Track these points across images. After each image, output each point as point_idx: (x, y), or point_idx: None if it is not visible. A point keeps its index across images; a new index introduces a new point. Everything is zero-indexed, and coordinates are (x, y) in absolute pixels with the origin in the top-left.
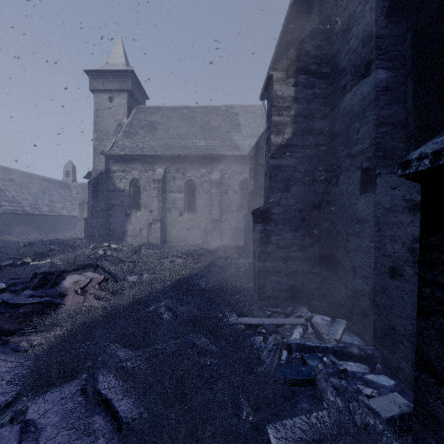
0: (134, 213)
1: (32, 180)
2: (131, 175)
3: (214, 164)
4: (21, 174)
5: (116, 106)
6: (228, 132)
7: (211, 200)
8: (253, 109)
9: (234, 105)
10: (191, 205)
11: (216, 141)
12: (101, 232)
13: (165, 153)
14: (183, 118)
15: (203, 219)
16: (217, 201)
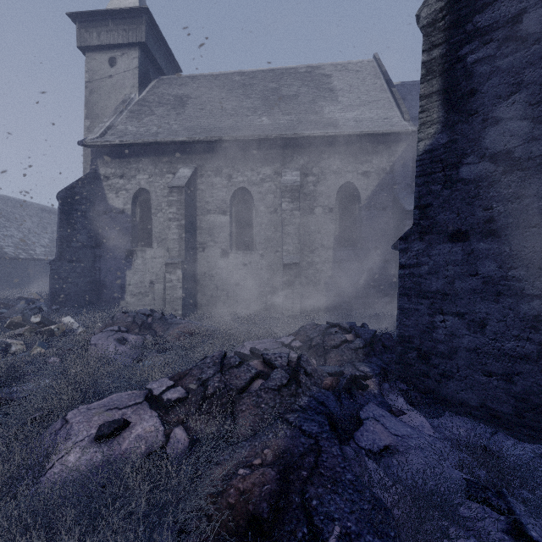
0: (140, 252)
1: (29, 211)
2: (135, 182)
3: (288, 156)
4: (14, 202)
5: (120, 73)
6: (313, 102)
7: (281, 227)
8: (357, 66)
9: (323, 64)
10: (245, 237)
11: (292, 116)
12: (81, 288)
13: (194, 137)
14: (233, 88)
15: (266, 263)
16: (294, 226)
